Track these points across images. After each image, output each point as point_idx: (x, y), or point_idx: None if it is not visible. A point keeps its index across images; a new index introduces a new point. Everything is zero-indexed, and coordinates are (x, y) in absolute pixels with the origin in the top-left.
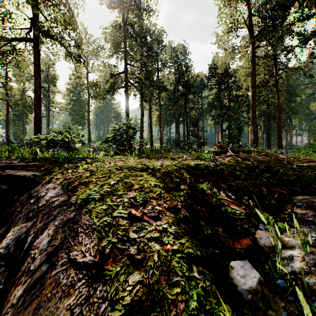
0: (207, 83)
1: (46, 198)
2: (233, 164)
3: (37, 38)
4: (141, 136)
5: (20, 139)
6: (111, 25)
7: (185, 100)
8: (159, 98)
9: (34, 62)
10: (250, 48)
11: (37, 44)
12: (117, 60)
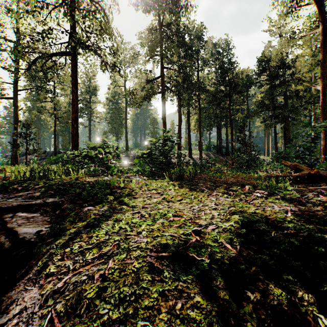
0: (256, 79)
1: None
2: None
3: (74, 51)
4: (179, 144)
5: (67, 149)
6: (147, 28)
7: (229, 101)
8: (198, 101)
9: (72, 76)
10: (318, 29)
11: (74, 57)
12: (153, 64)
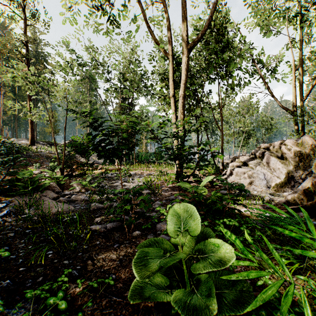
0: None
1: None
2: None
3: None
4: None
5: None
6: None
7: None
8: None
9: None
10: None
11: None
12: None
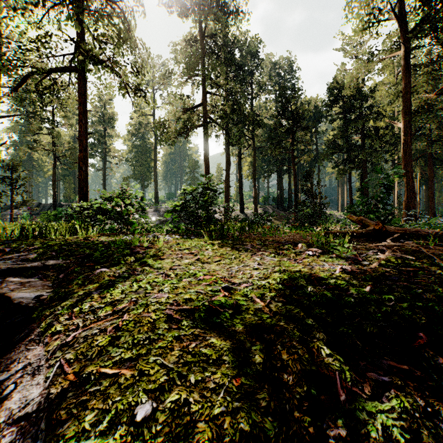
0: (326, 112)
1: (2, 413)
2: (401, 272)
3: (82, 66)
4: (227, 195)
5: (71, 200)
6: (184, 39)
7: (292, 140)
8: (253, 138)
9: (79, 100)
10: (400, 52)
11: (83, 74)
12: (192, 88)
